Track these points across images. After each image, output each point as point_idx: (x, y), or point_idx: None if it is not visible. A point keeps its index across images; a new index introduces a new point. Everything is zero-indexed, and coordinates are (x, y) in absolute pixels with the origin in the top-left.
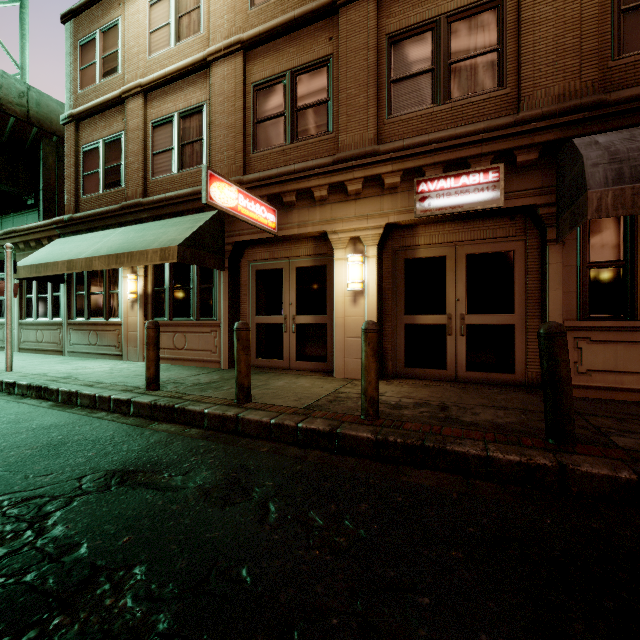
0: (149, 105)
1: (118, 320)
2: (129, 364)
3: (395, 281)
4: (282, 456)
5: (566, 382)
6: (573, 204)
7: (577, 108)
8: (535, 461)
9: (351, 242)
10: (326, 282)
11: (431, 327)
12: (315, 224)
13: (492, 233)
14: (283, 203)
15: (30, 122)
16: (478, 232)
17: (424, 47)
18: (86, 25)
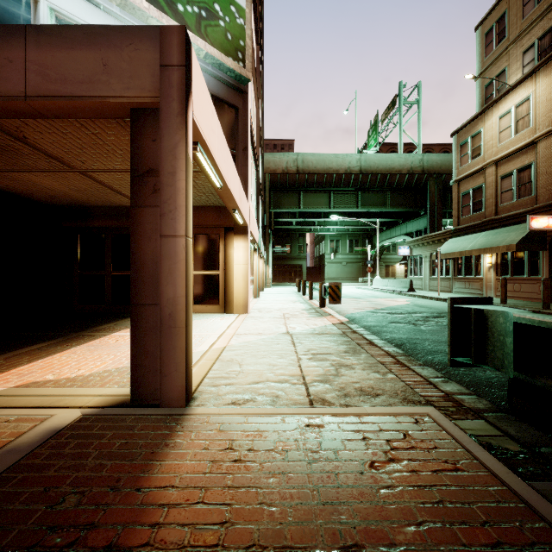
0: (498, 168)
1: (480, 277)
2: None
3: None
4: None
5: None
6: None
7: None
8: None
9: None
10: None
11: None
12: None
13: None
14: None
15: (423, 173)
16: None
17: None
18: (463, 136)
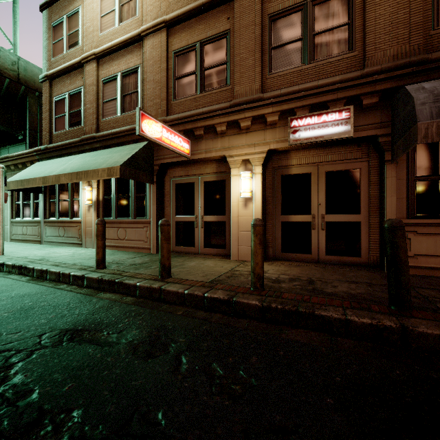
0: (100, 68)
1: (79, 219)
2: (86, 250)
3: (274, 191)
4: (192, 318)
5: (405, 263)
6: (405, 133)
7: (407, 65)
8: (383, 323)
9: (243, 163)
10: (225, 192)
11: (300, 224)
12: (217, 150)
13: (344, 156)
14: (194, 136)
15: (20, 82)
16: (334, 155)
17: (295, 23)
18: (57, 12)
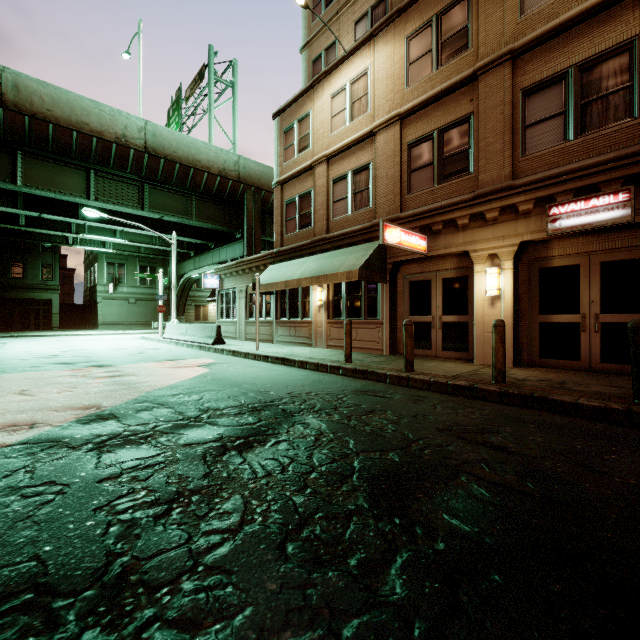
0: (330, 168)
1: (309, 319)
2: (319, 349)
3: (530, 287)
4: (439, 394)
5: None
6: None
7: None
8: (610, 406)
9: (489, 258)
10: (467, 289)
11: (565, 325)
12: (458, 245)
13: (627, 242)
14: (432, 231)
15: (240, 181)
16: (613, 242)
17: (556, 94)
18: (288, 119)
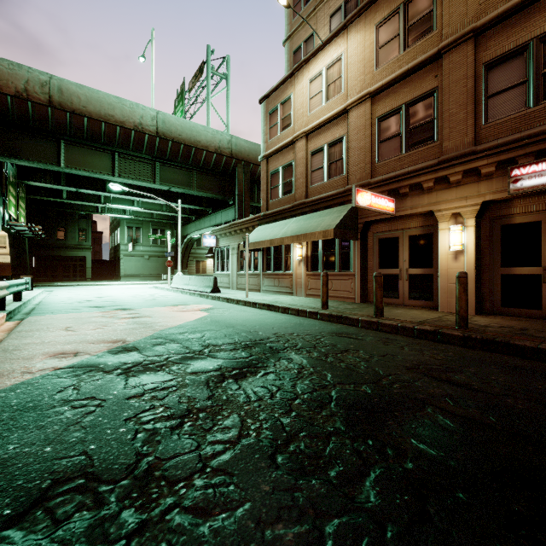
0: (309, 142)
1: (290, 272)
2: (299, 298)
3: (492, 242)
4: (407, 337)
5: None
6: None
7: None
8: None
9: (452, 217)
10: (432, 245)
11: (526, 277)
12: (423, 206)
13: None
14: (399, 194)
15: (232, 157)
16: None
17: (517, 66)
18: (272, 102)
